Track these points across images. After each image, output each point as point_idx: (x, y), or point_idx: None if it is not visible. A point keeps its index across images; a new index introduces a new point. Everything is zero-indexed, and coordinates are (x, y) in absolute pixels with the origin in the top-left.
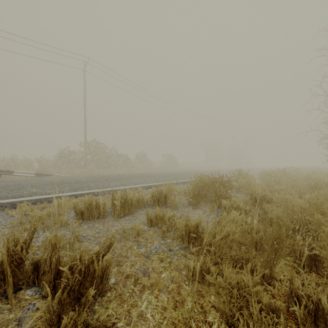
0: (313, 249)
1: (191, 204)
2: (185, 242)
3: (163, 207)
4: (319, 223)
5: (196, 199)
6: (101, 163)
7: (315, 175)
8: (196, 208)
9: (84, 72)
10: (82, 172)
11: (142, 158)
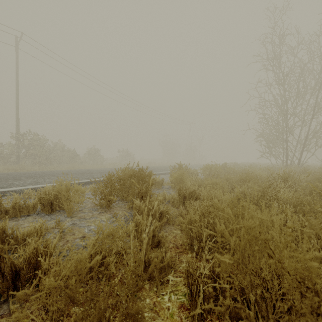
0: (219, 278)
1: (105, 206)
2: (3, 291)
3: (59, 213)
4: (222, 239)
5: (104, 199)
6: (38, 159)
7: (250, 168)
8: (106, 211)
9: (16, 48)
10: (7, 170)
11: (93, 154)
